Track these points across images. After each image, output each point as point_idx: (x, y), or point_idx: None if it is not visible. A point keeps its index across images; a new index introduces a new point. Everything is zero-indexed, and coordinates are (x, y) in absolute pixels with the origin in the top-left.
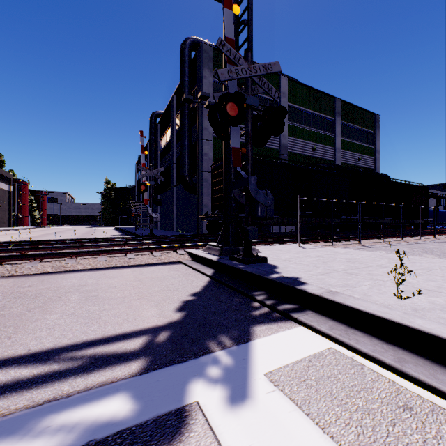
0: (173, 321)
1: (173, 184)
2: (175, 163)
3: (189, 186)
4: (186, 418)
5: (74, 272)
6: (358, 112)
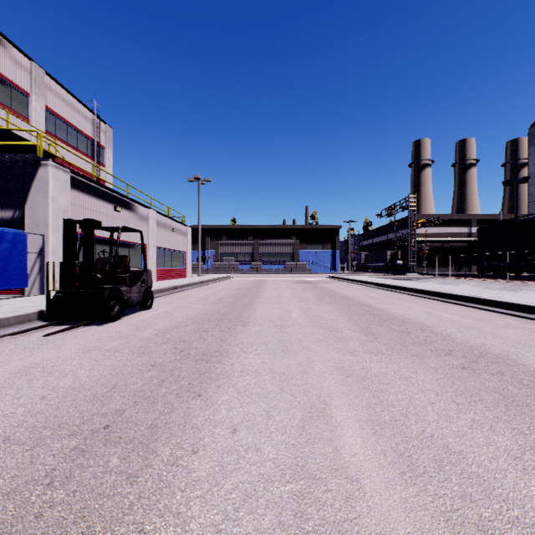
0: None
1: None
2: None
3: None
4: None
5: None
6: None
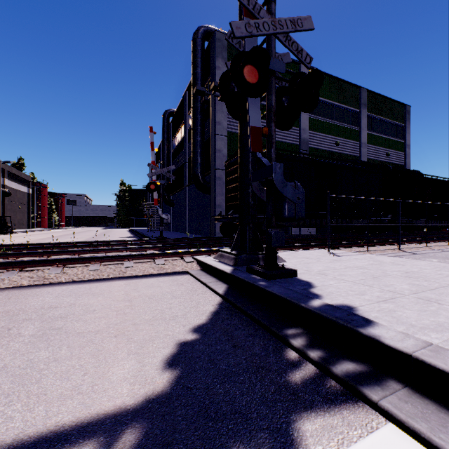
0: (153, 396)
1: (186, 184)
2: (187, 162)
3: (202, 185)
4: None
5: (55, 286)
6: (386, 103)
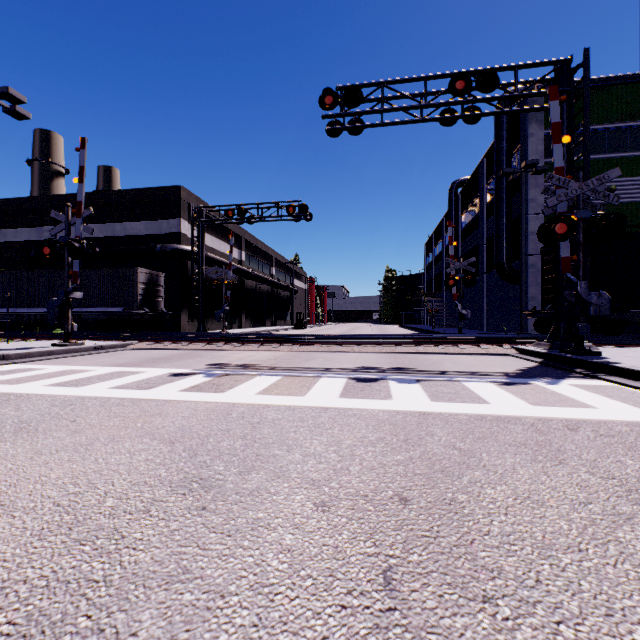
0: (515, 372)
1: (483, 271)
2: (485, 244)
3: (508, 275)
4: (529, 383)
5: (427, 354)
6: None
